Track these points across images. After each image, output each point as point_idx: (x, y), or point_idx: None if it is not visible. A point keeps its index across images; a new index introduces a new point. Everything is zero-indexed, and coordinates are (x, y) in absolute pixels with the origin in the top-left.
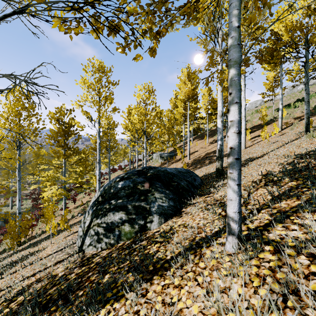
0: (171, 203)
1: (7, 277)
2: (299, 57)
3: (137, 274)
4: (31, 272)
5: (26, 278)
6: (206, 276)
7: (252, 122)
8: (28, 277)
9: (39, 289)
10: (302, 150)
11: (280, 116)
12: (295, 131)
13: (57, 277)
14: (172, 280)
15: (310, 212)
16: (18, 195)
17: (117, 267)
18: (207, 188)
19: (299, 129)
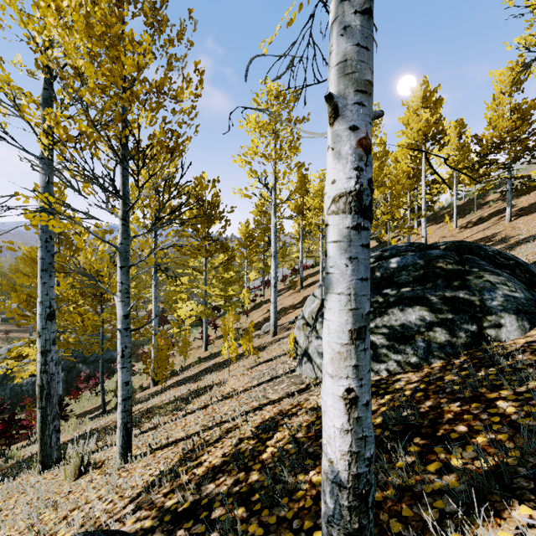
0: (527, 294)
1: (196, 413)
2: None
3: None
4: (246, 406)
5: (247, 413)
6: None
7: None
8: (247, 411)
9: (308, 425)
10: None
11: None
12: None
13: None
14: None
15: None
16: (153, 308)
17: (507, 391)
18: None
19: None
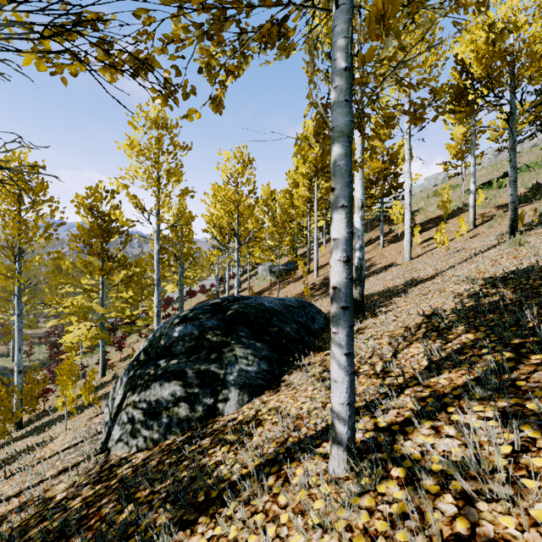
0: (264, 365)
1: None
2: (500, 104)
3: (176, 508)
4: (17, 488)
5: (6, 500)
6: (283, 524)
7: (427, 212)
8: (9, 497)
9: (17, 526)
10: (498, 269)
11: (472, 203)
12: (495, 230)
13: (52, 503)
14: (224, 530)
15: (483, 400)
16: (17, 341)
17: (150, 490)
18: None
19: (503, 227)
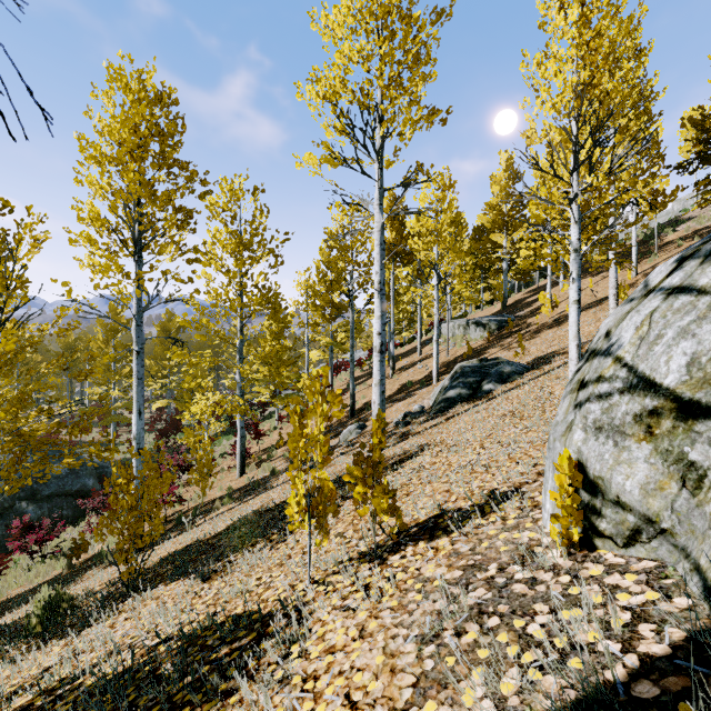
0: None
1: None
2: None
3: None
4: None
5: None
6: None
7: None
8: None
9: None
10: None
11: None
12: None
13: None
14: None
15: None
16: (135, 398)
17: None
18: None
19: None
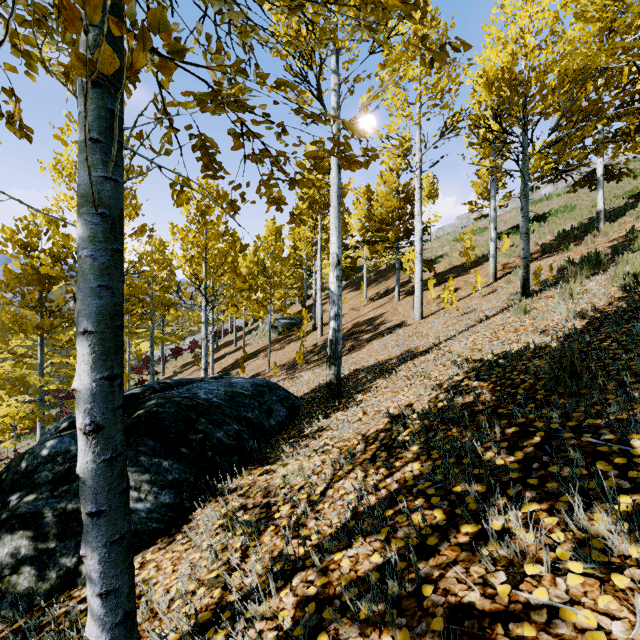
0: (166, 497)
1: None
2: (511, 142)
3: None
4: None
5: None
6: None
7: (451, 259)
8: None
9: None
10: (492, 348)
11: (492, 253)
12: (513, 286)
13: None
14: None
15: (368, 624)
16: None
17: None
18: (289, 436)
19: None
